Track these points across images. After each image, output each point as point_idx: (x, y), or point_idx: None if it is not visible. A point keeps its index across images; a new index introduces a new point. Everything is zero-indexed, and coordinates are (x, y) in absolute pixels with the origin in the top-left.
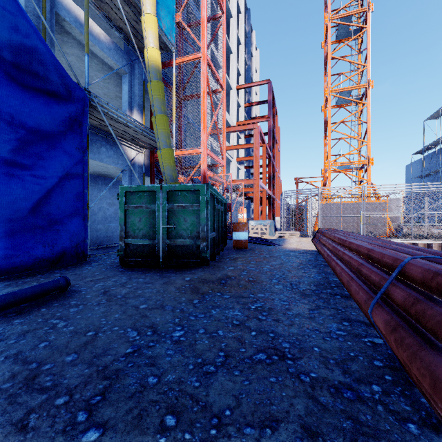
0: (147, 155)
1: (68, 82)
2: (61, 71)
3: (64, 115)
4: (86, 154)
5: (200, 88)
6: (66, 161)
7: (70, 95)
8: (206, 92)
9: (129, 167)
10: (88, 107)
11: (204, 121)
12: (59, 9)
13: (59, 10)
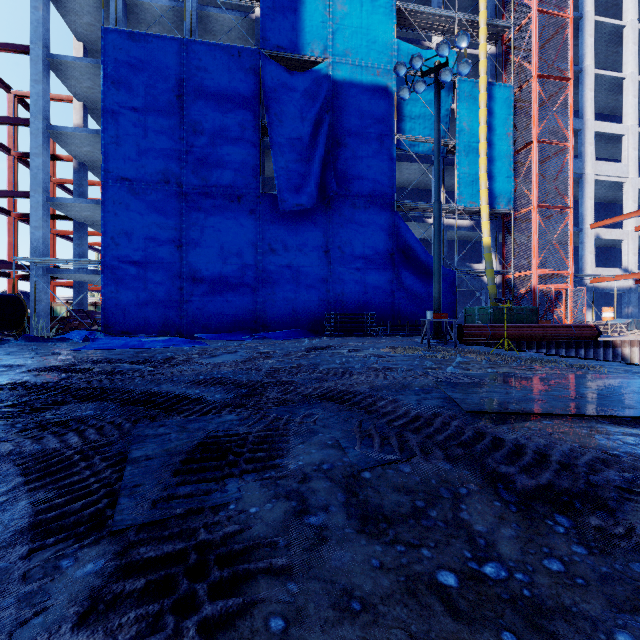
0: (501, 276)
1: (448, 273)
2: (446, 271)
3: (448, 284)
4: (455, 294)
5: (531, 229)
6: (448, 299)
7: (449, 276)
8: (535, 232)
9: (486, 288)
10: (456, 276)
11: (533, 252)
12: (448, 228)
13: (448, 229)
